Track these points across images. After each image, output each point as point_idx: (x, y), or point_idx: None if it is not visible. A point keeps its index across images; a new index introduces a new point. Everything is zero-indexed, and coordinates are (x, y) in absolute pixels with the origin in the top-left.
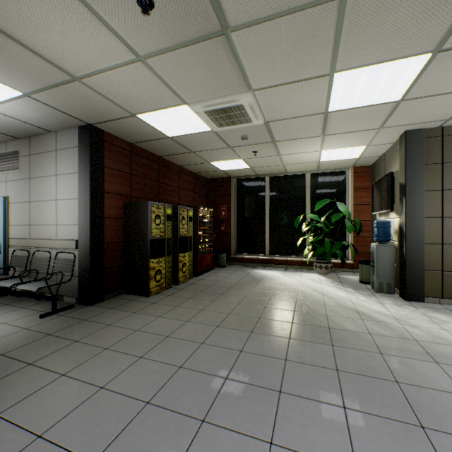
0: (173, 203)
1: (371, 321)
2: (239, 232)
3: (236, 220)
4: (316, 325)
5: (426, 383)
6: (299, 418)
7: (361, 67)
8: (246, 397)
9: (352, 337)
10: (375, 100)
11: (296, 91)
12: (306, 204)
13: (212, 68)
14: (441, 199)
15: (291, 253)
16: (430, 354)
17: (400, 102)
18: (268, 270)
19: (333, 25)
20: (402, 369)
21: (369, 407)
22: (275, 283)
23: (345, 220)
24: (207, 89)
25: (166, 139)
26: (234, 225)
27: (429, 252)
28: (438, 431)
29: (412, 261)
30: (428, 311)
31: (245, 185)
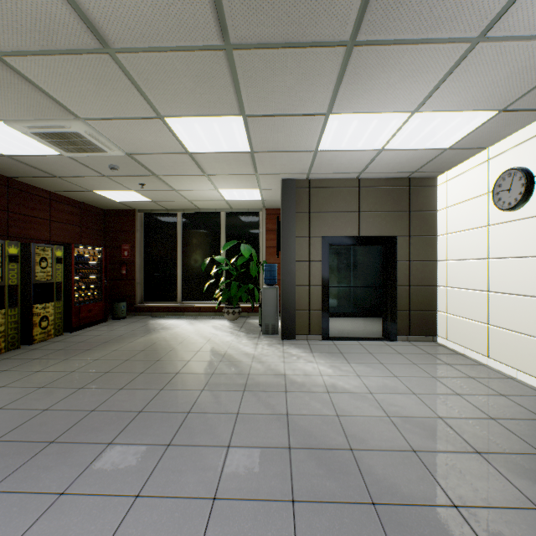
0: (38, 239)
1: (227, 362)
2: (146, 276)
3: (143, 262)
4: (167, 372)
5: (215, 409)
6: (48, 462)
7: (187, 117)
8: (2, 455)
9: (191, 379)
10: (228, 148)
11: (137, 128)
12: (221, 245)
13: (7, 87)
14: (308, 245)
15: (206, 298)
16: (247, 384)
17: (254, 153)
18: (175, 319)
19: (123, 75)
20: (206, 401)
21: (136, 438)
22: (168, 333)
23: (251, 263)
24: (19, 108)
25: (3, 157)
26: (141, 268)
27: (300, 293)
28: (179, 446)
29: (287, 302)
30: (290, 347)
31: (154, 220)
